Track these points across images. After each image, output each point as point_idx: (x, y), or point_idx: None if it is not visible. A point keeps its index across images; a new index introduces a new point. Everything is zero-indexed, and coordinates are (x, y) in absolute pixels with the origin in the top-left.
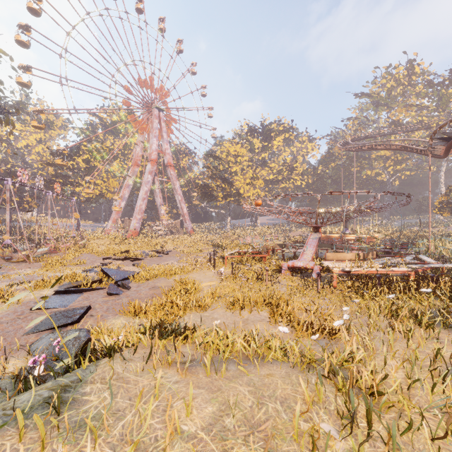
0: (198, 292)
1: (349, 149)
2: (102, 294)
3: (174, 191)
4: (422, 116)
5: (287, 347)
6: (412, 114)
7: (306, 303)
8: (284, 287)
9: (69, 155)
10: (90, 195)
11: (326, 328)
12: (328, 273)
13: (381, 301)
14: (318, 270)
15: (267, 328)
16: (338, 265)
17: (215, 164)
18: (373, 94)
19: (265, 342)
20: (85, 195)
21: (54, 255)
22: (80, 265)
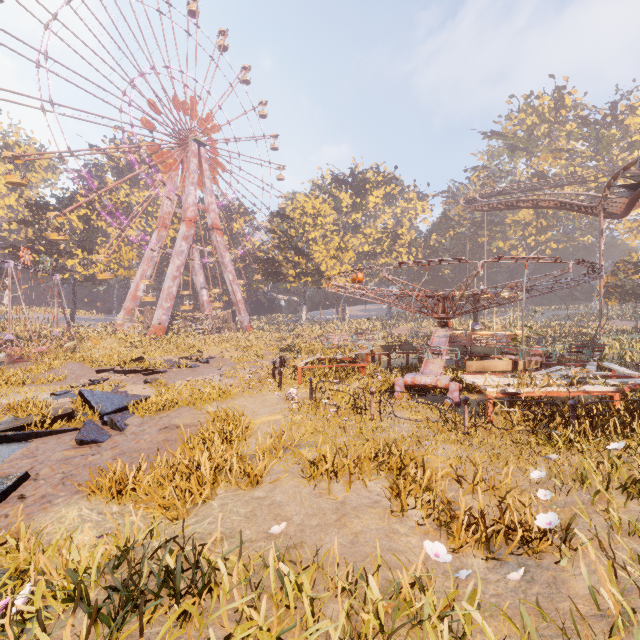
0: (248, 436)
1: (479, 208)
2: (67, 442)
3: (223, 266)
4: (575, 166)
5: (463, 623)
6: (562, 163)
7: (452, 458)
8: (404, 423)
9: (56, 208)
10: (91, 272)
11: (517, 529)
12: (482, 399)
13: (587, 451)
14: (456, 390)
15: (386, 525)
16: (494, 382)
17: (283, 228)
18: (508, 133)
19: (407, 622)
20: (83, 271)
21: (13, 366)
22: (53, 383)
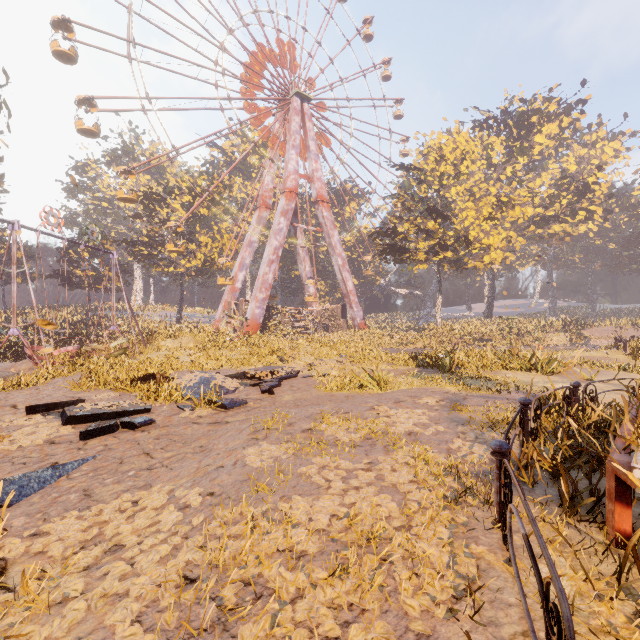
0: None
1: None
2: None
3: (330, 248)
4: None
5: None
6: None
7: None
8: None
9: (159, 196)
10: (192, 264)
11: None
12: None
13: None
14: None
15: None
16: None
17: (409, 186)
18: None
19: None
20: (186, 263)
21: None
22: None
